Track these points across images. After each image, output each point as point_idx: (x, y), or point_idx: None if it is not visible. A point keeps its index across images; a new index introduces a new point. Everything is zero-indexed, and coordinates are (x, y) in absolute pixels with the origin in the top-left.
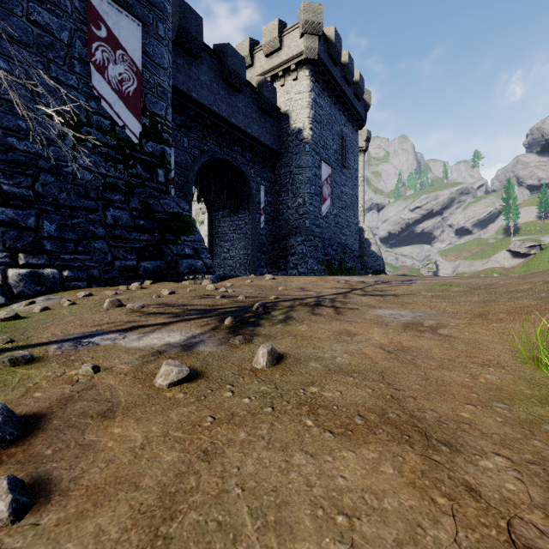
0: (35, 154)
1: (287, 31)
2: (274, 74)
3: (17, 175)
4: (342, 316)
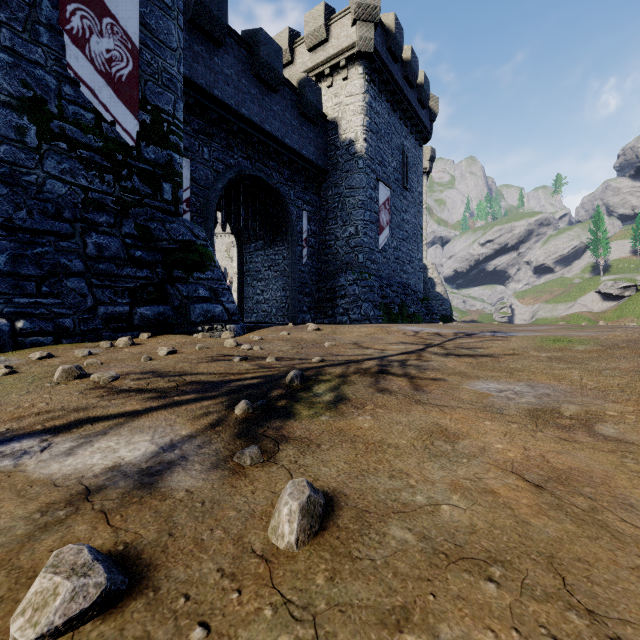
0: None
1: (336, 18)
2: (320, 72)
3: None
4: (424, 394)
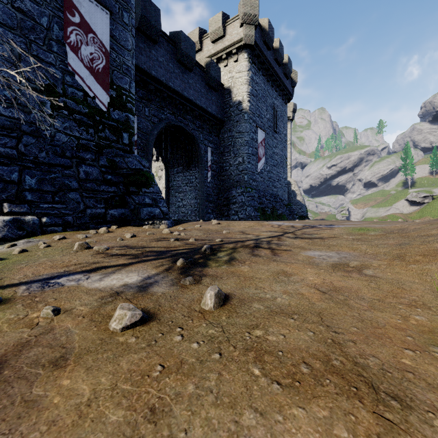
0: (19, 120)
1: (230, 21)
2: (219, 56)
3: (3, 137)
4: (278, 257)
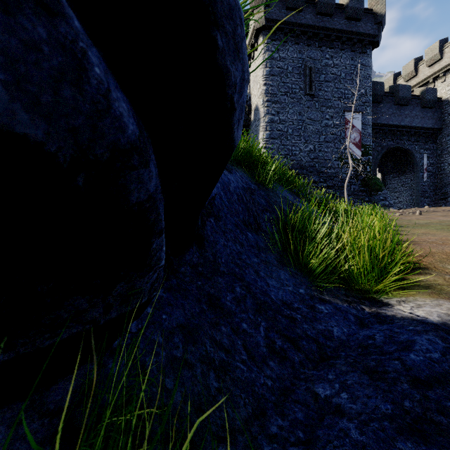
0: (332, 173)
1: (447, 45)
2: (436, 76)
3: (329, 180)
4: None
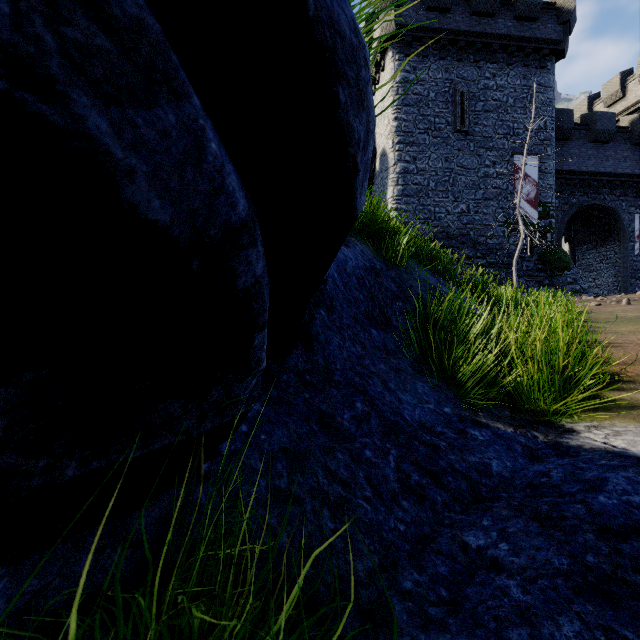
0: (494, 244)
1: None
2: None
3: (490, 254)
4: None
